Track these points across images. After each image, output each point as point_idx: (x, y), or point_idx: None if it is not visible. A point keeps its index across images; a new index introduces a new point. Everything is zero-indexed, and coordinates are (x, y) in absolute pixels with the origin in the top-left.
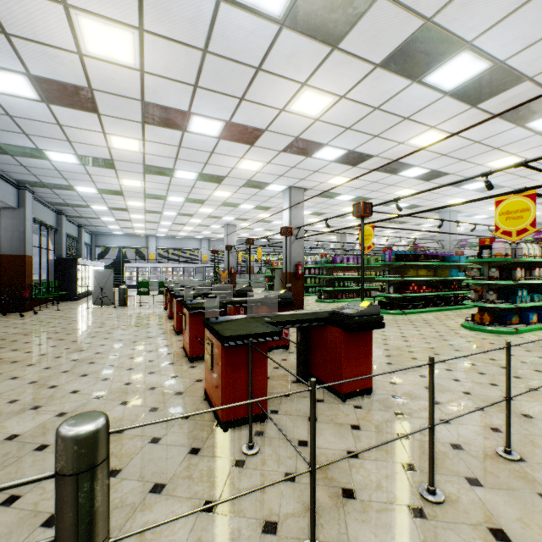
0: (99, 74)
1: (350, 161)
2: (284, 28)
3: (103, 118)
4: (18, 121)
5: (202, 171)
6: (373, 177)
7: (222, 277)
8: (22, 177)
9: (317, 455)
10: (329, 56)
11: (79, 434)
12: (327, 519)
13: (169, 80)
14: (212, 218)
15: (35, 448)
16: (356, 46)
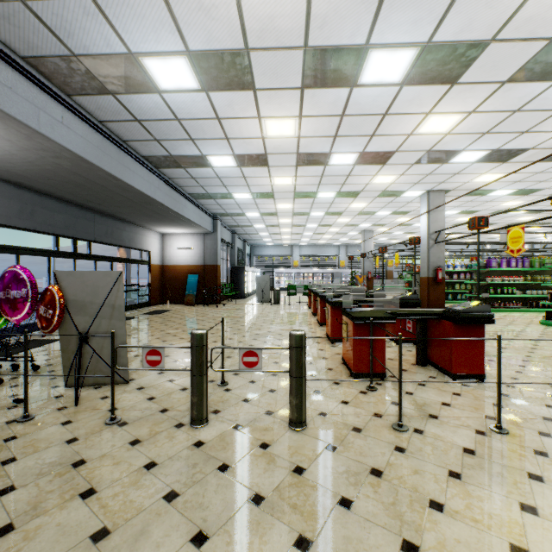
0: (272, 145)
1: (497, 158)
2: (404, 86)
3: (271, 168)
4: (222, 180)
5: (340, 190)
6: (536, 168)
7: (358, 282)
8: (216, 211)
9: (417, 399)
10: (450, 90)
11: (298, 333)
12: (413, 421)
13: (316, 138)
14: (348, 227)
15: None
16: (475, 77)
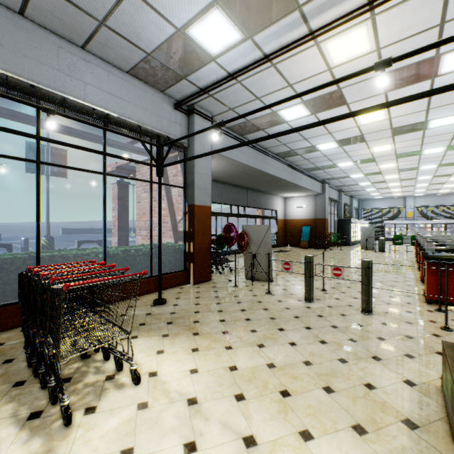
0: (366, 128)
1: None
2: None
3: (368, 142)
4: (327, 157)
5: (450, 144)
6: None
7: None
8: (324, 177)
9: None
10: None
11: (365, 260)
12: None
13: (407, 115)
14: None
15: (346, 287)
16: None
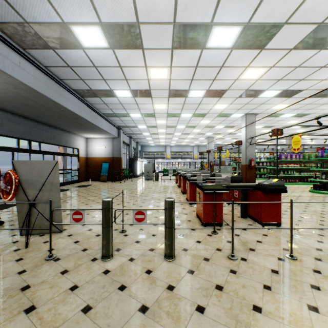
0: (154, 84)
1: (285, 95)
2: (233, 49)
3: (153, 99)
4: (123, 105)
5: (194, 112)
6: (307, 101)
7: (205, 167)
8: (120, 124)
9: (242, 239)
10: (260, 53)
11: (170, 200)
12: (240, 252)
13: (181, 80)
14: (199, 134)
15: None
16: (275, 45)
